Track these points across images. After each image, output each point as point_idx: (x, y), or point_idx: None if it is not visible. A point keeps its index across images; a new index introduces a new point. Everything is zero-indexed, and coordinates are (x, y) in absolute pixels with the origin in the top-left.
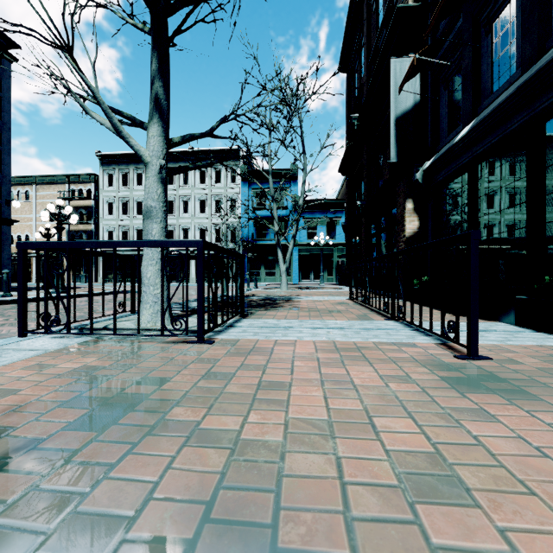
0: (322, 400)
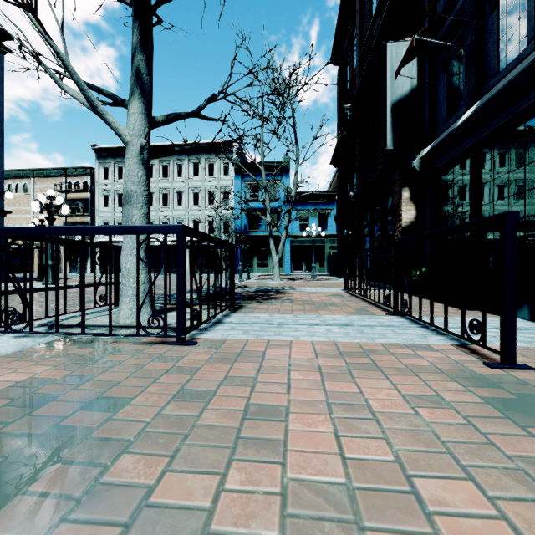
0: (332, 438)
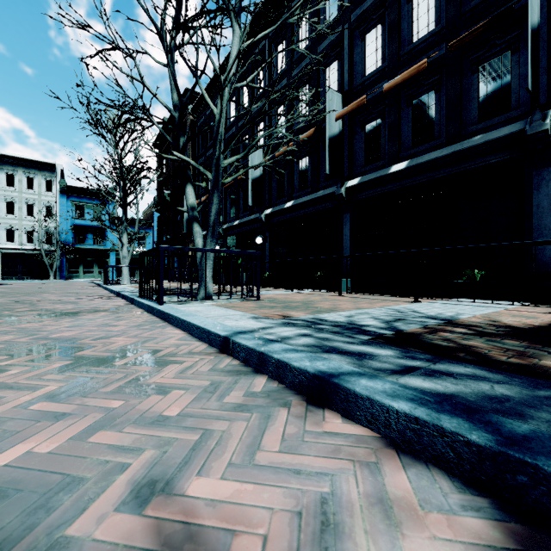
0: None
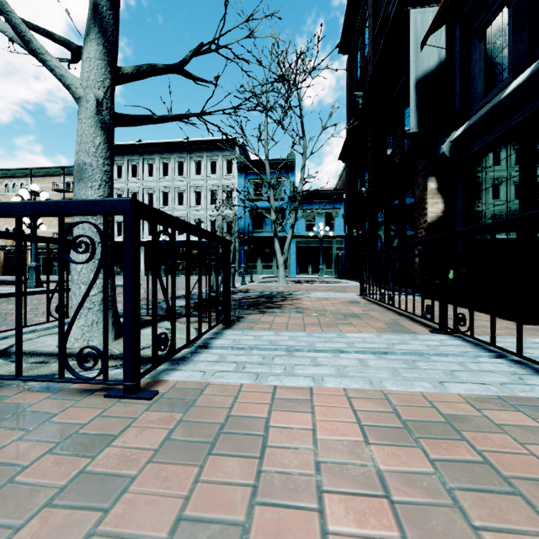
0: None
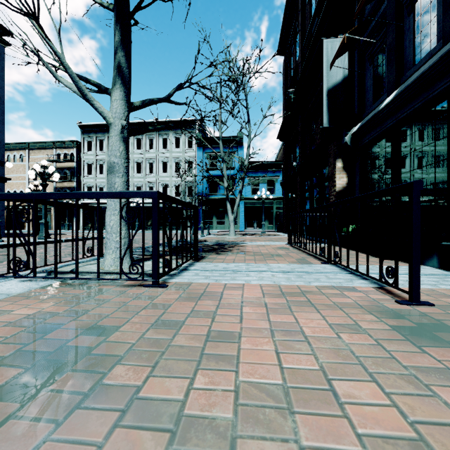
0: (274, 354)
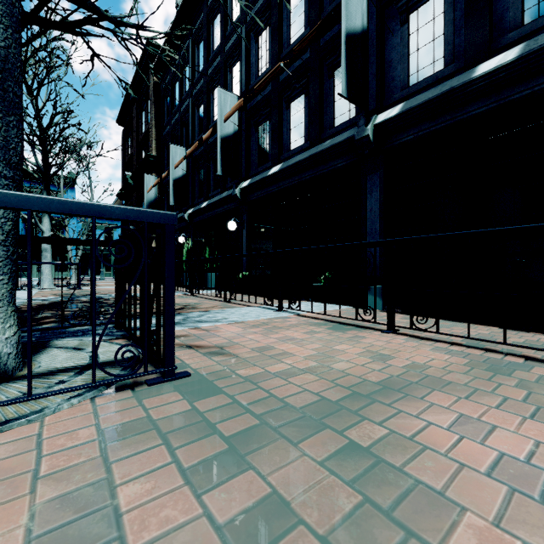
0: None
